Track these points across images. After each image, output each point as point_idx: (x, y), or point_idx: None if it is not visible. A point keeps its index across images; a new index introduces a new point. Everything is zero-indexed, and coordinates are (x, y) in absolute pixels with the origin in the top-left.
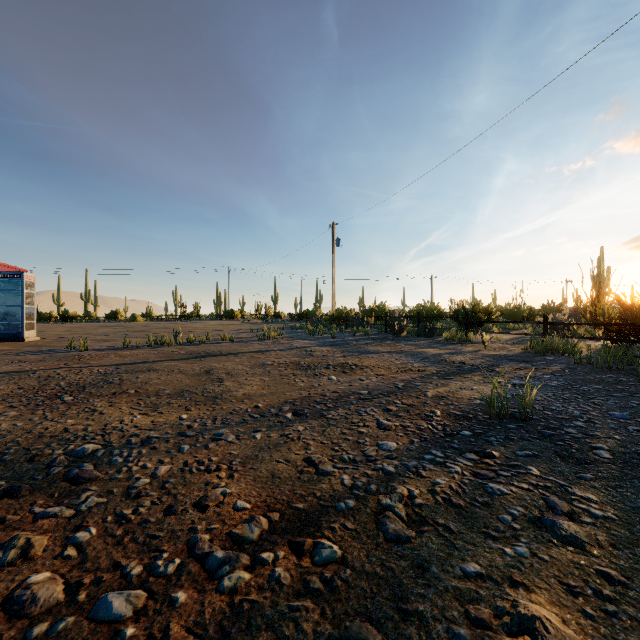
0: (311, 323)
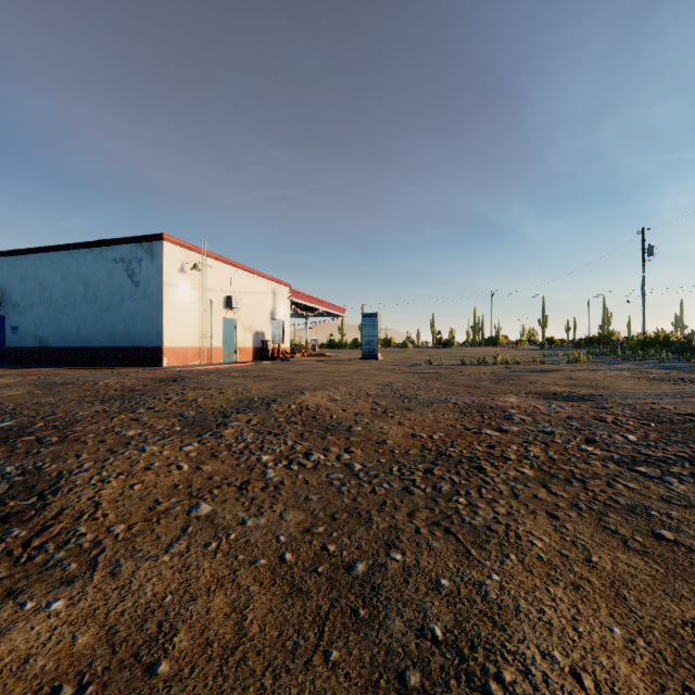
0: (611, 349)
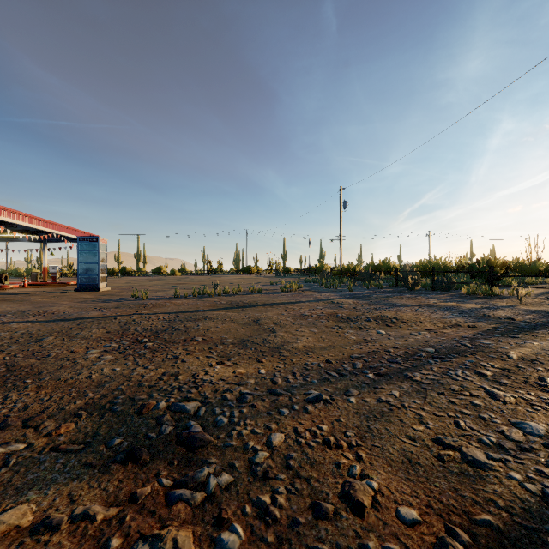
0: (321, 277)
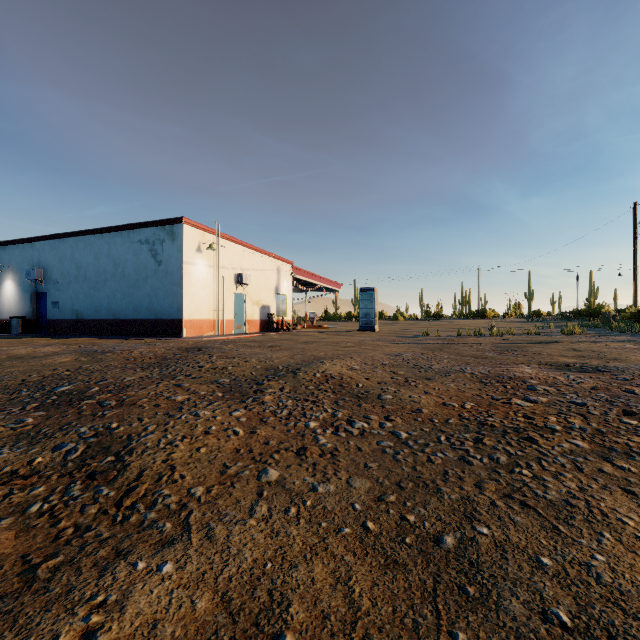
0: (602, 321)
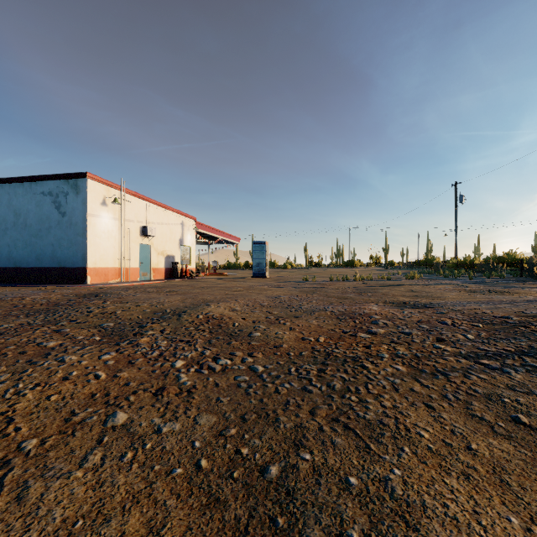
0: (434, 269)
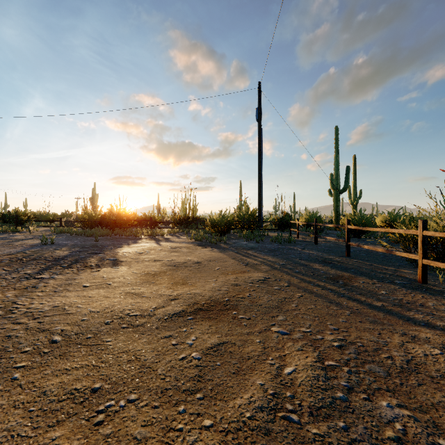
0: None
